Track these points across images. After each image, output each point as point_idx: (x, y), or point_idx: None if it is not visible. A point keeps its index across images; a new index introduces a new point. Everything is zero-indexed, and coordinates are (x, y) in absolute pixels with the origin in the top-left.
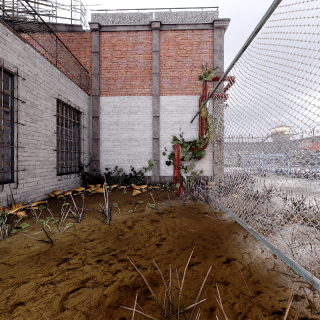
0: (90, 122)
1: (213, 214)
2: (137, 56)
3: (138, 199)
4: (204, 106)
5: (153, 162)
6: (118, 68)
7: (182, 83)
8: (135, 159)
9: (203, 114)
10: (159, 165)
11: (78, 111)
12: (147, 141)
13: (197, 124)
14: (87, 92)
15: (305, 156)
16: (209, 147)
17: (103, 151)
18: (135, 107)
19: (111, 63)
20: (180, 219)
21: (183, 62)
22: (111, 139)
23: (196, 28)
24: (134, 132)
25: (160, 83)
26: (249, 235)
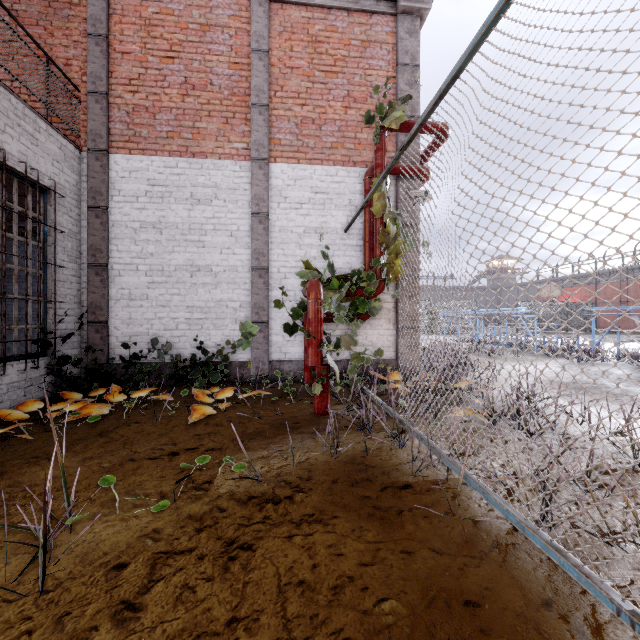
0: (83, 220)
1: (430, 493)
2: (213, 59)
3: (202, 437)
4: (379, 190)
5: (253, 326)
6: (162, 84)
7: (324, 135)
8: (207, 318)
9: (377, 210)
10: (268, 333)
11: (37, 183)
12: (239, 275)
13: (359, 237)
14: (73, 139)
15: (548, 313)
16: (387, 292)
17: (119, 297)
18: (207, 188)
19: (143, 70)
20: (330, 528)
21: (328, 85)
22: (141, 266)
23: (357, 6)
24: (204, 251)
25: (270, 131)
26: (604, 615)
